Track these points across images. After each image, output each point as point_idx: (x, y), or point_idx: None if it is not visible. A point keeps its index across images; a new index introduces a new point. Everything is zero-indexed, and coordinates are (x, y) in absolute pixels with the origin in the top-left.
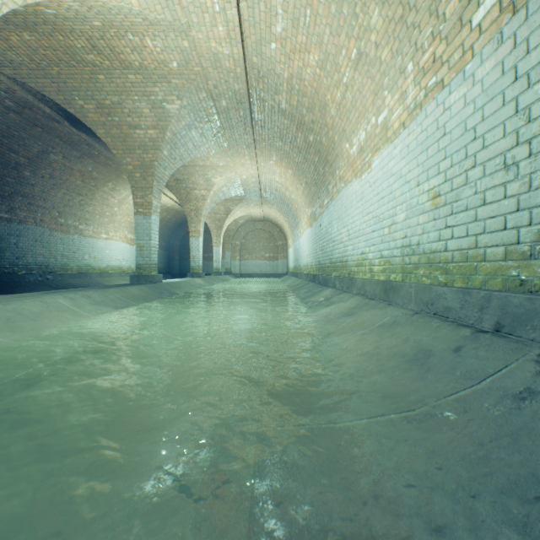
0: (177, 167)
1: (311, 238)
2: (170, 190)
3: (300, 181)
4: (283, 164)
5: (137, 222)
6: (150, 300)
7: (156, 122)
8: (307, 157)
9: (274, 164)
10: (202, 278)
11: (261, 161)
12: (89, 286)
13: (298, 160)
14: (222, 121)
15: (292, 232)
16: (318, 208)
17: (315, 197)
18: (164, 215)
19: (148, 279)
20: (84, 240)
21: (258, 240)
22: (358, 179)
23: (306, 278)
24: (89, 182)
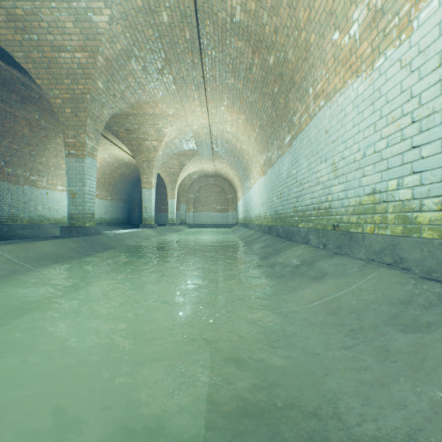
0: (119, 107)
1: (265, 186)
2: (121, 141)
3: (253, 126)
4: (234, 109)
5: (68, 165)
6: (64, 260)
7: (83, 42)
8: (264, 91)
9: (225, 110)
10: (154, 228)
11: (211, 108)
12: (37, 237)
13: (252, 99)
14: (165, 47)
15: (242, 185)
16: (275, 151)
17: (272, 140)
18: (123, 170)
19: (80, 231)
20: (37, 190)
21: (210, 194)
22: (362, 74)
23: (259, 229)
24: (38, 132)
